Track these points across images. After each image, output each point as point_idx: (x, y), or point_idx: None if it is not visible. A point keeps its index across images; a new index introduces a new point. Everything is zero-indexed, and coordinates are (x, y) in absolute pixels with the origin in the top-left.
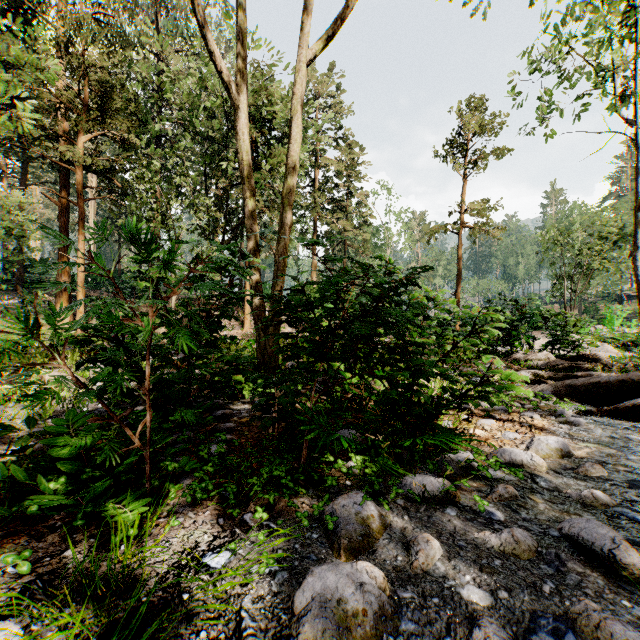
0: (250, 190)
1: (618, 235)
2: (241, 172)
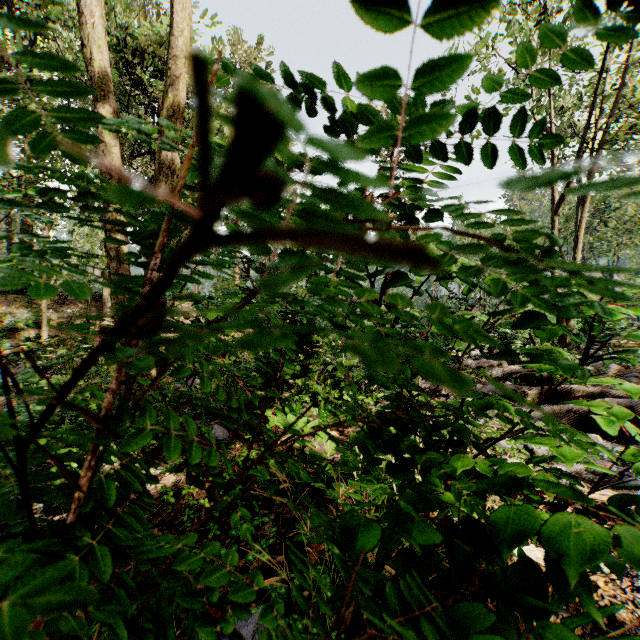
0: (109, 109)
1: None
2: (93, 78)
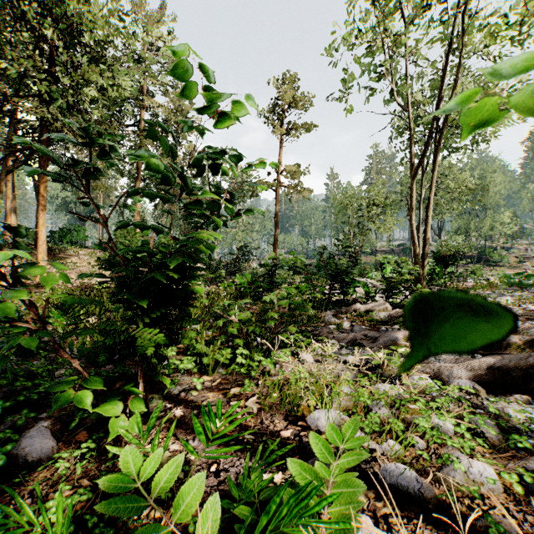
0: None
1: (384, 204)
2: None
